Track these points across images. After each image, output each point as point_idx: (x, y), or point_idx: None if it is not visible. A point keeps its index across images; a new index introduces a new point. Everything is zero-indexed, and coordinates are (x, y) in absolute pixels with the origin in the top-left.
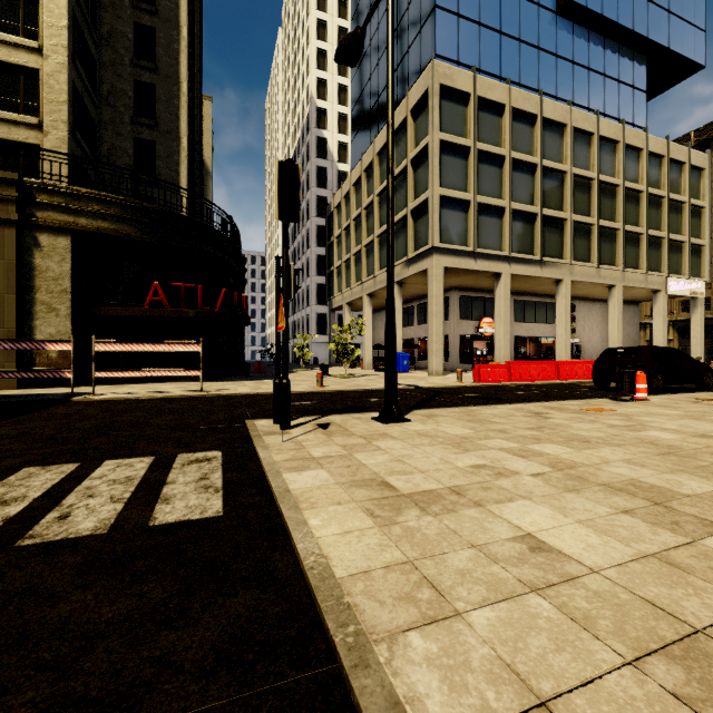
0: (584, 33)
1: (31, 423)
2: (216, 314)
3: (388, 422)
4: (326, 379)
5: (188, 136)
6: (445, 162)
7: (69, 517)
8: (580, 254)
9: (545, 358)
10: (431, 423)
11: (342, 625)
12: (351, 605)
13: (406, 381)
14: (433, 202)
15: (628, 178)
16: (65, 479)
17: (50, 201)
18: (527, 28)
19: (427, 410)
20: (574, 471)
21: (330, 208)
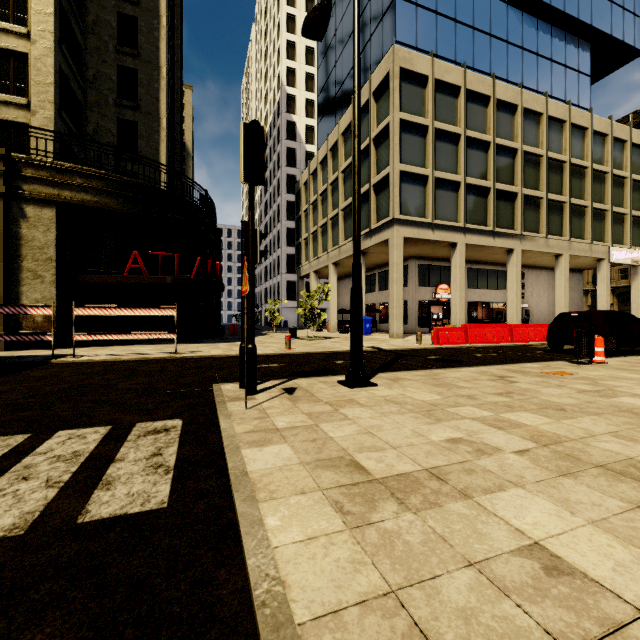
0: (533, 22)
1: (2, 387)
2: (192, 281)
3: (354, 387)
4: (295, 341)
5: (168, 118)
6: (404, 139)
7: None
8: (530, 225)
9: (496, 321)
10: (398, 388)
11: None
12: None
13: (369, 343)
14: (394, 177)
15: (574, 155)
16: (6, 455)
17: (36, 174)
18: (480, 17)
19: (392, 373)
20: (561, 448)
21: (298, 185)
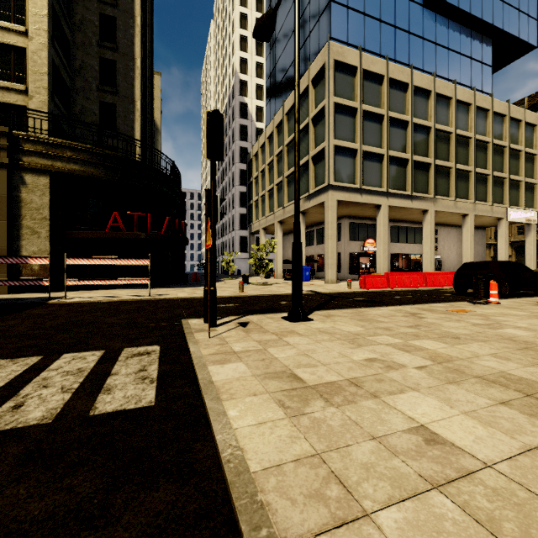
0: (444, 21)
1: (12, 322)
2: (162, 236)
3: (295, 321)
4: (247, 286)
5: (141, 100)
6: (338, 119)
7: (22, 406)
8: (442, 190)
9: (414, 270)
10: (329, 322)
11: (255, 528)
12: (264, 504)
13: (308, 288)
14: (329, 150)
15: (478, 132)
16: (27, 371)
17: (33, 148)
18: (401, 17)
19: (325, 311)
20: (451, 364)
21: (250, 156)
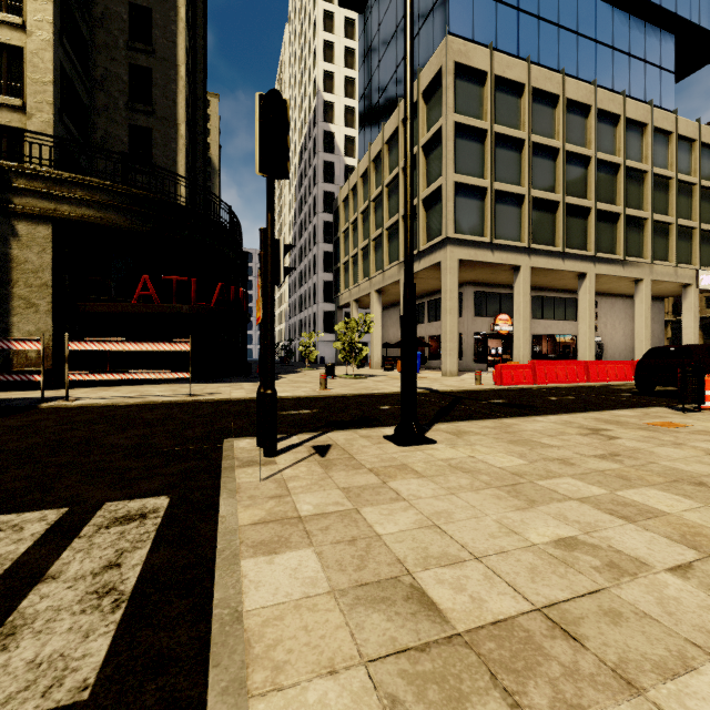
0: (607, 10)
1: None
2: (211, 310)
3: (406, 445)
4: (332, 380)
5: (189, 125)
6: (459, 146)
7: None
8: (605, 245)
9: (564, 357)
10: (463, 447)
11: None
12: None
13: (418, 383)
14: (447, 189)
15: (657, 164)
16: None
17: (29, 186)
18: (547, 4)
19: (452, 424)
20: None
21: (337, 202)
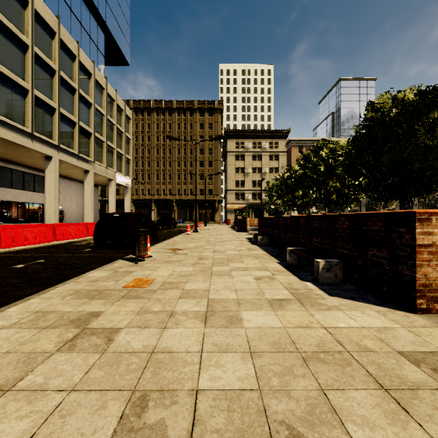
0: None
1: None
2: None
3: None
4: None
5: None
6: None
7: None
8: (66, 141)
9: (33, 220)
10: None
11: None
12: None
13: None
14: None
15: (97, 103)
16: None
17: None
18: None
19: None
20: None
21: None
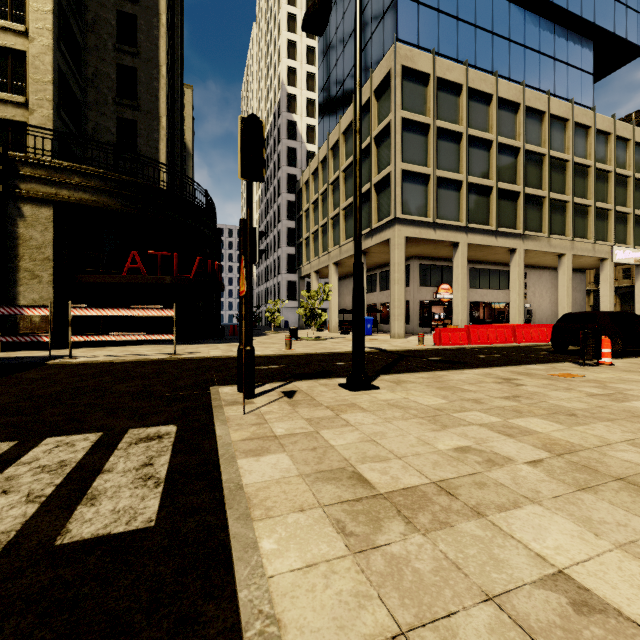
0: (535, 20)
1: None
2: (191, 281)
3: (356, 390)
4: (295, 342)
5: (168, 117)
6: (406, 138)
7: None
8: (533, 225)
9: (498, 321)
10: (401, 391)
11: None
12: None
13: (370, 344)
14: (395, 176)
15: (577, 154)
16: None
17: (33, 173)
18: (482, 14)
19: (394, 375)
20: (576, 458)
21: (299, 185)
